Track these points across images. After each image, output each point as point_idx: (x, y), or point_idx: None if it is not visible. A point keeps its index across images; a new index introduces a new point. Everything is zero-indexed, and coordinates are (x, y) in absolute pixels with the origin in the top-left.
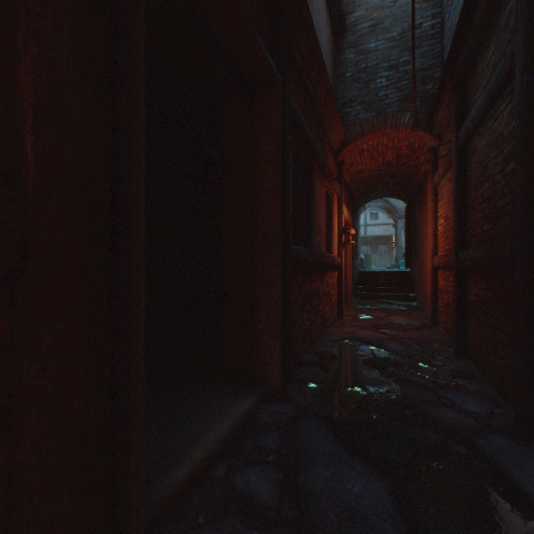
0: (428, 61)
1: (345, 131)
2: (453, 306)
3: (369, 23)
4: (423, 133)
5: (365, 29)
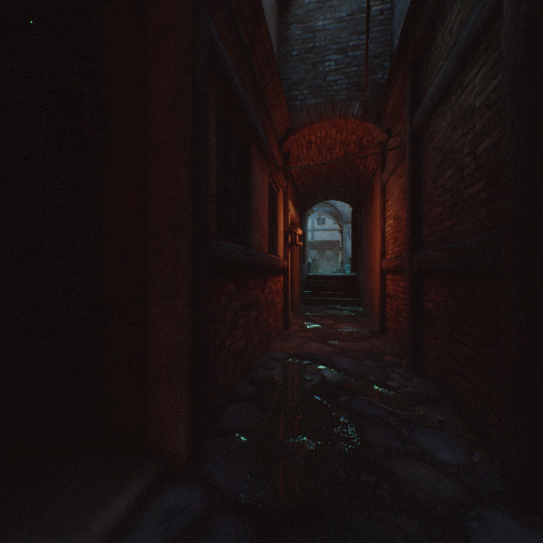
0: (377, 48)
1: (292, 117)
2: (407, 315)
3: None
4: (372, 126)
5: (313, 4)
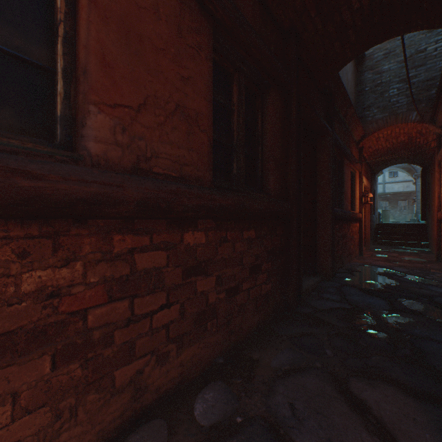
0: (431, 74)
1: (364, 127)
2: None
3: (383, 52)
4: (427, 125)
5: (380, 56)
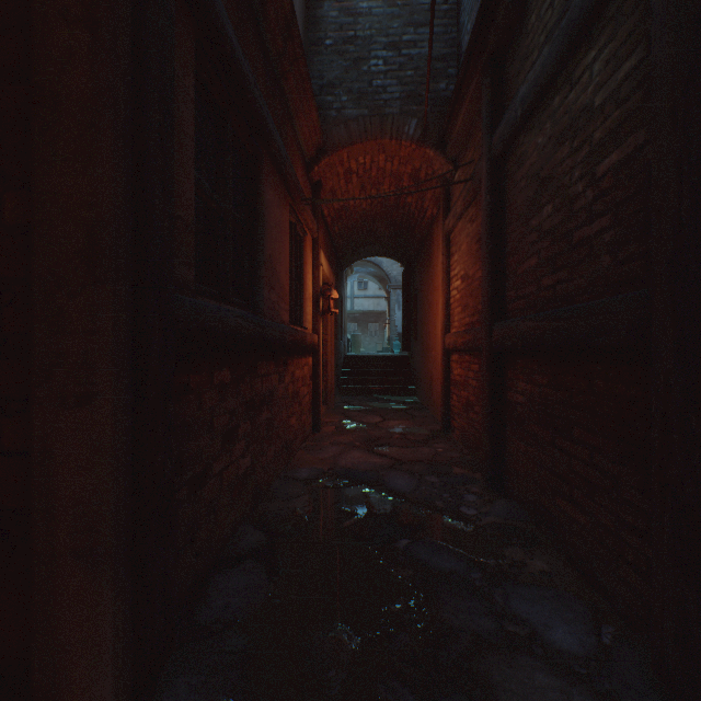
0: (440, 48)
1: (324, 131)
2: (484, 410)
3: None
4: (434, 153)
5: None
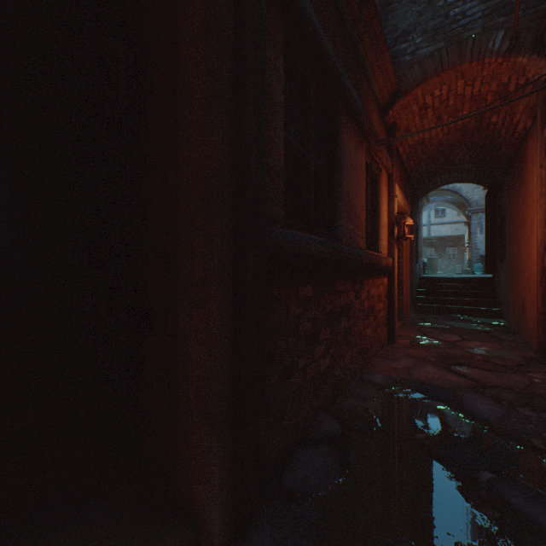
0: None
1: (398, 77)
2: None
3: None
4: (527, 59)
5: None
